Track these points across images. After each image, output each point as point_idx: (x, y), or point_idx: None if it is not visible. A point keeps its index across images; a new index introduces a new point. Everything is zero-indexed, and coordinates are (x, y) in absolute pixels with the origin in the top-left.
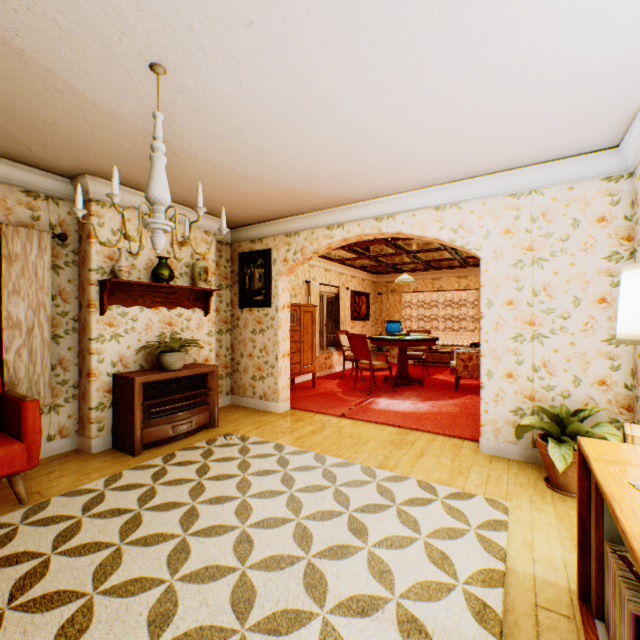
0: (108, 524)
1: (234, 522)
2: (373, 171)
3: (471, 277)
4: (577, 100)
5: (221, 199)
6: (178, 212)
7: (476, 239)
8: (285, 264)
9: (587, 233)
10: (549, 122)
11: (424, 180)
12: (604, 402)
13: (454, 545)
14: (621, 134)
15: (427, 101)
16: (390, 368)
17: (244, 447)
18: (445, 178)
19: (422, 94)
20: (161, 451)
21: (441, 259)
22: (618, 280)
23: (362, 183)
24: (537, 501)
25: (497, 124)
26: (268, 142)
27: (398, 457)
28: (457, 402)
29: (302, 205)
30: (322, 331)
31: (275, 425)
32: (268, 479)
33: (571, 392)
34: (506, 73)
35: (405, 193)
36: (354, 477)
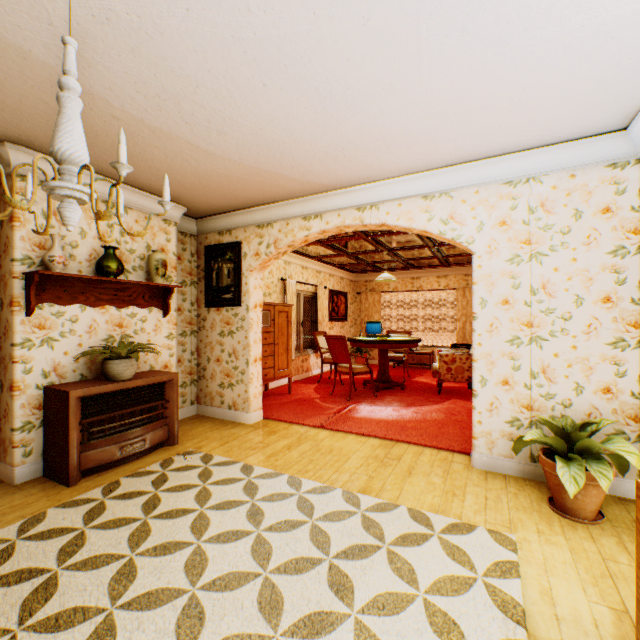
0: (9, 595)
1: (182, 582)
2: (356, 150)
3: (451, 277)
4: (596, 63)
5: (181, 181)
6: (130, 195)
7: (468, 231)
8: (257, 258)
9: (590, 225)
10: (559, 93)
11: (412, 164)
12: (609, 412)
13: (460, 602)
14: (633, 113)
15: (424, 54)
16: (371, 372)
17: (206, 470)
18: (435, 162)
19: (419, 43)
20: (104, 478)
21: (422, 257)
22: (624, 277)
23: (343, 165)
24: (545, 530)
25: (501, 92)
26: (231, 105)
27: (384, 477)
28: (441, 407)
29: (275, 191)
30: (299, 332)
31: (245, 440)
32: (231, 513)
33: (573, 401)
34: (523, 17)
35: (390, 179)
36: (335, 507)
